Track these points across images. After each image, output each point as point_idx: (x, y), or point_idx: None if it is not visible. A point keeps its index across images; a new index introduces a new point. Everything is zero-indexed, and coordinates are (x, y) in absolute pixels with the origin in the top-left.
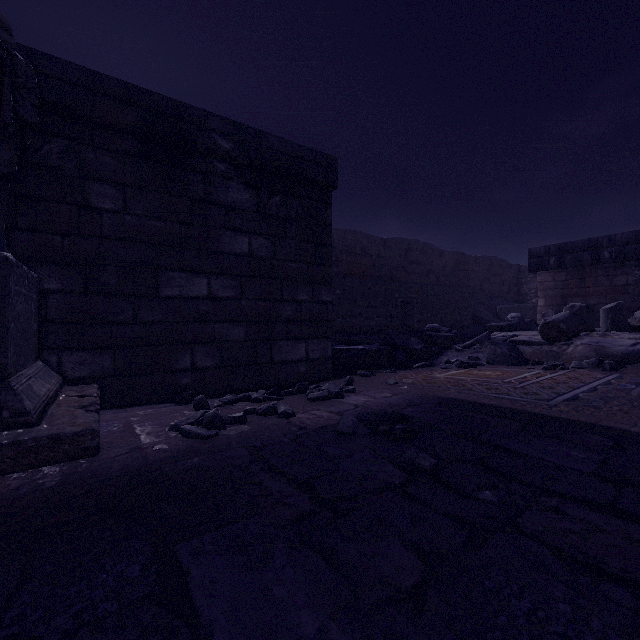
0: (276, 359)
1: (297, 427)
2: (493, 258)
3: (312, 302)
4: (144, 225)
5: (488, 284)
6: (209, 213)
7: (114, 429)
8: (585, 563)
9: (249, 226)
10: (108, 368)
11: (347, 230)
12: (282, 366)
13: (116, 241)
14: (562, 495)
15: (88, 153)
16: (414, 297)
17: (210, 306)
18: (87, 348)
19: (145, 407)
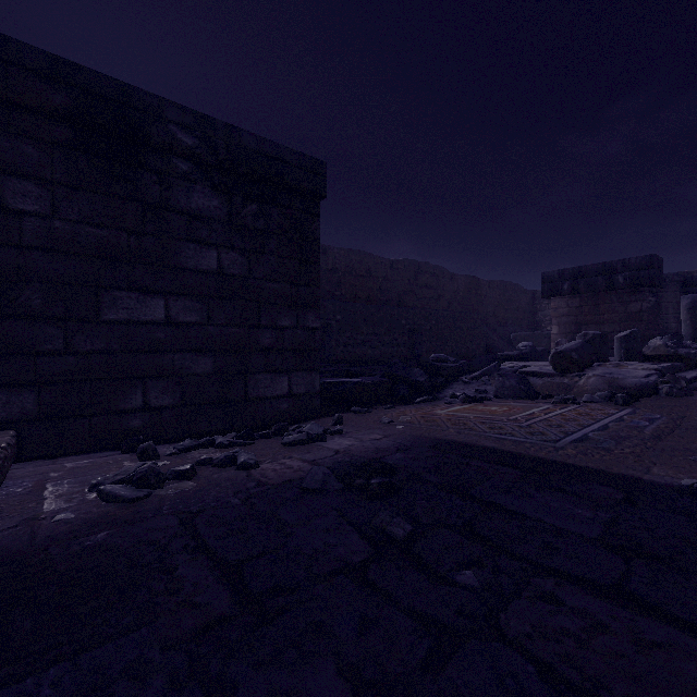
0: (252, 395)
1: (255, 482)
2: (507, 283)
3: (296, 328)
4: (80, 233)
5: (502, 310)
6: (167, 221)
7: (17, 490)
8: (580, 689)
9: (218, 238)
10: (30, 410)
11: (351, 250)
12: (260, 403)
13: (41, 252)
14: (560, 573)
15: (2, 140)
16: (422, 324)
17: (168, 333)
18: (1, 385)
19: (82, 457)
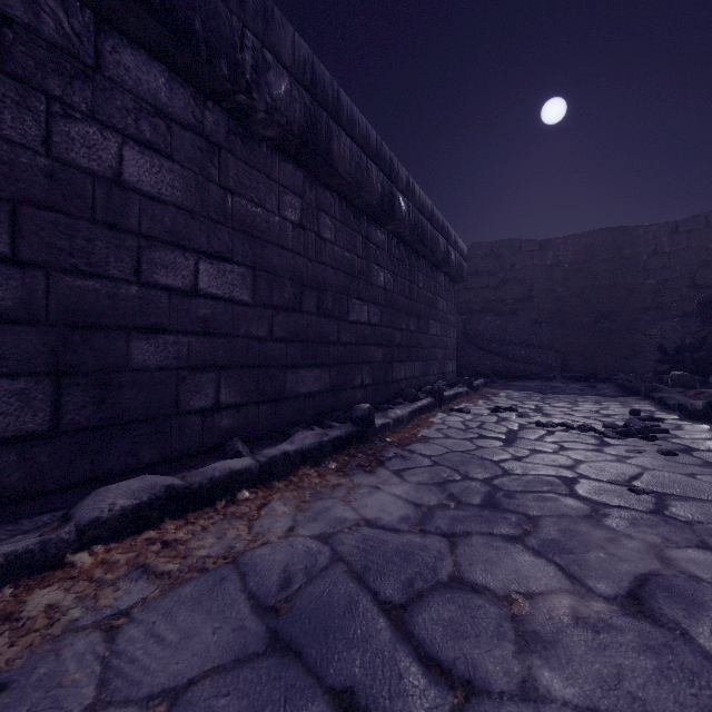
0: None
1: None
2: None
3: None
4: None
5: None
6: None
7: None
8: None
9: None
10: None
11: None
12: None
13: None
14: None
15: None
16: None
17: None
18: None
19: None
